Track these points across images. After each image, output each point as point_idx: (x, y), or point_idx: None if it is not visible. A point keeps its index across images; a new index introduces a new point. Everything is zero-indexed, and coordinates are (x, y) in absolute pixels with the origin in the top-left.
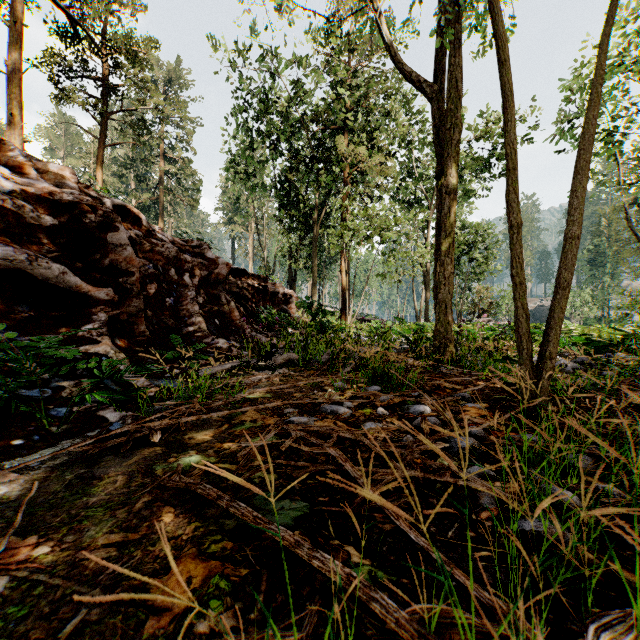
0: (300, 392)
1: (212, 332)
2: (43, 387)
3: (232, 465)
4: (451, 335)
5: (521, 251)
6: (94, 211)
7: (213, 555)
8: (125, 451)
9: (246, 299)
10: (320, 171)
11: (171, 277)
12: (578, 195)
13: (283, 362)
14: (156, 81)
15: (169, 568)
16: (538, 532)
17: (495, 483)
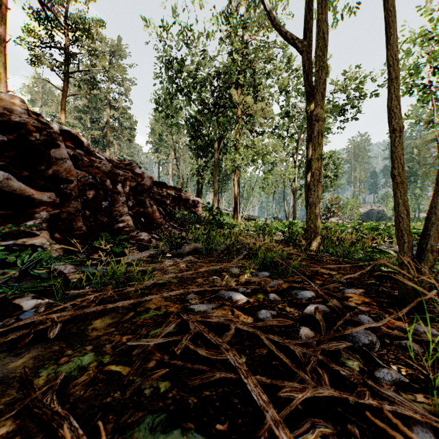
0: (202, 277)
1: (138, 227)
2: None
3: (125, 367)
4: (319, 230)
5: (402, 153)
6: (39, 131)
7: None
8: (22, 346)
9: (166, 204)
10: (219, 114)
11: (107, 186)
12: None
13: (190, 251)
14: (104, 52)
15: None
16: None
17: (415, 396)
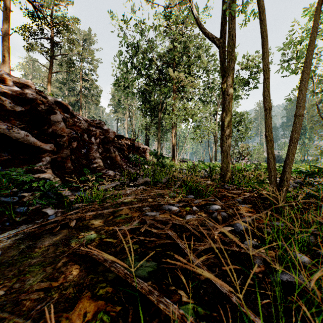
0: (151, 198)
1: (106, 167)
2: (13, 196)
3: (114, 239)
4: (229, 168)
5: (270, 123)
6: (44, 104)
7: (100, 296)
8: (55, 231)
9: (124, 150)
10: (161, 85)
11: (85, 139)
12: (302, 92)
13: (142, 182)
14: (78, 40)
15: (74, 305)
16: (291, 282)
17: (261, 250)
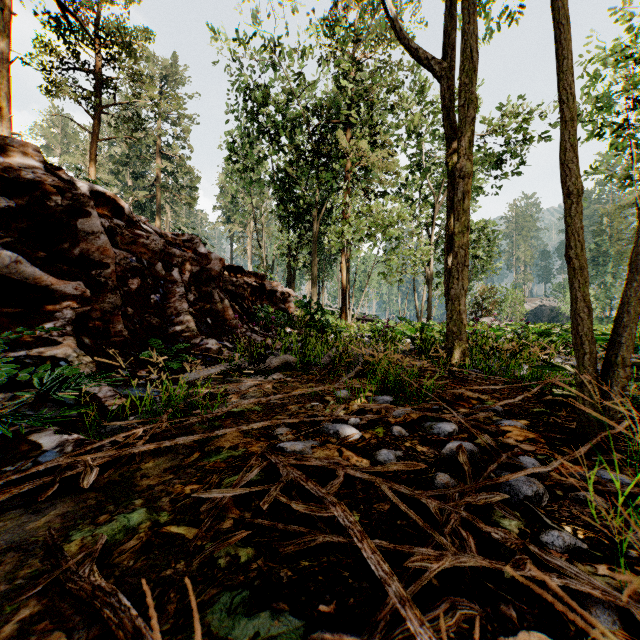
0: (296, 403)
1: (203, 332)
2: None
3: (190, 528)
4: (465, 335)
5: (581, 226)
6: (61, 193)
7: None
8: (44, 500)
9: (242, 297)
10: (319, 167)
11: (157, 272)
12: None
13: (278, 365)
14: (153, 77)
15: None
16: None
17: (596, 568)
